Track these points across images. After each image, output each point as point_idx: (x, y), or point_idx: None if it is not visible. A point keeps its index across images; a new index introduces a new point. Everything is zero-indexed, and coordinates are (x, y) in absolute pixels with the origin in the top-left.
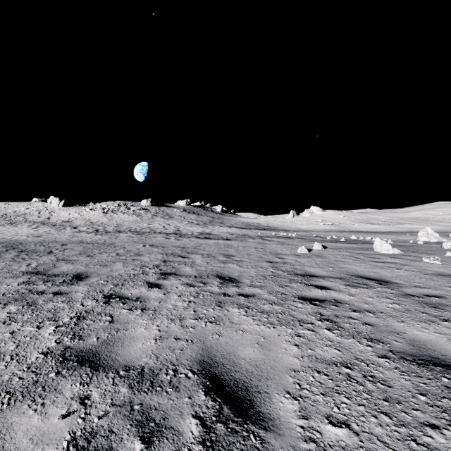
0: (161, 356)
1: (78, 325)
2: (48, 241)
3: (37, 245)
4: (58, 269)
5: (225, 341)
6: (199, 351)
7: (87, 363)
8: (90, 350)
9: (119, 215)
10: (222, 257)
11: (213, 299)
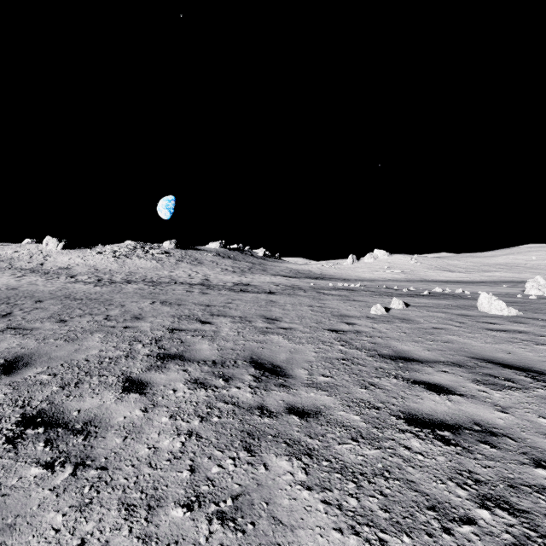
0: None
1: None
2: (21, 296)
3: None
4: None
5: None
6: None
7: None
8: None
9: (134, 260)
10: (261, 322)
11: (237, 424)
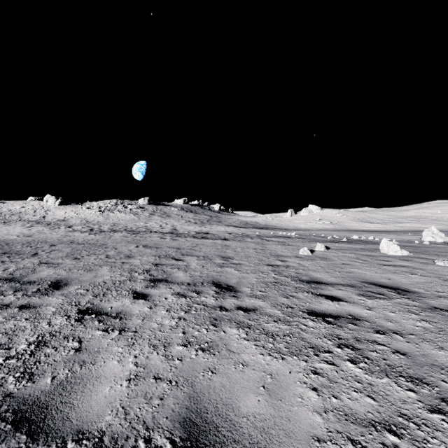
0: (131, 411)
1: (34, 356)
2: (38, 241)
3: (24, 246)
4: (37, 275)
5: (221, 382)
6: (184, 401)
7: (25, 427)
8: (37, 400)
9: (116, 213)
10: (219, 260)
11: (207, 314)
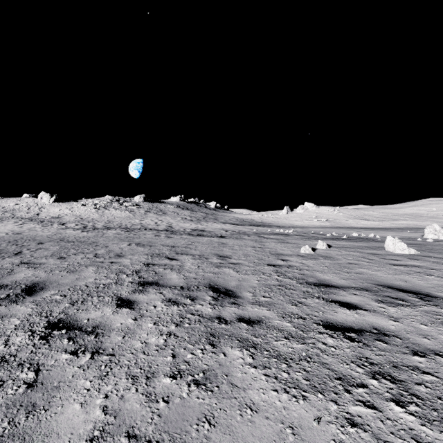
0: None
1: None
2: (26, 239)
3: (10, 244)
4: (12, 277)
5: None
6: None
7: None
8: None
9: (111, 211)
10: (216, 259)
11: (202, 328)
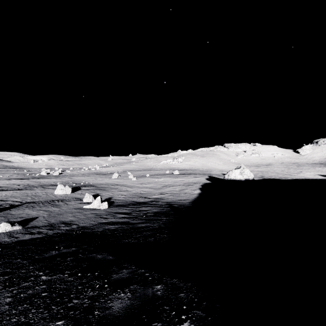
0: None
1: None
2: None
3: None
4: None
5: None
6: None
7: None
8: None
9: None
10: None
11: None
